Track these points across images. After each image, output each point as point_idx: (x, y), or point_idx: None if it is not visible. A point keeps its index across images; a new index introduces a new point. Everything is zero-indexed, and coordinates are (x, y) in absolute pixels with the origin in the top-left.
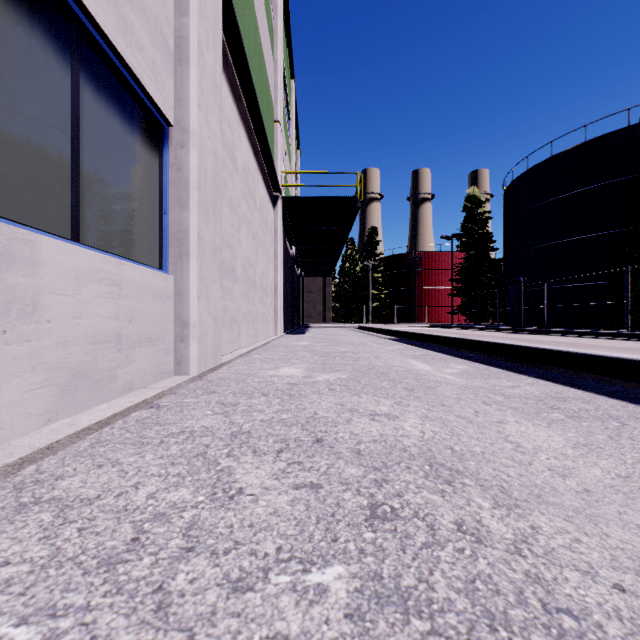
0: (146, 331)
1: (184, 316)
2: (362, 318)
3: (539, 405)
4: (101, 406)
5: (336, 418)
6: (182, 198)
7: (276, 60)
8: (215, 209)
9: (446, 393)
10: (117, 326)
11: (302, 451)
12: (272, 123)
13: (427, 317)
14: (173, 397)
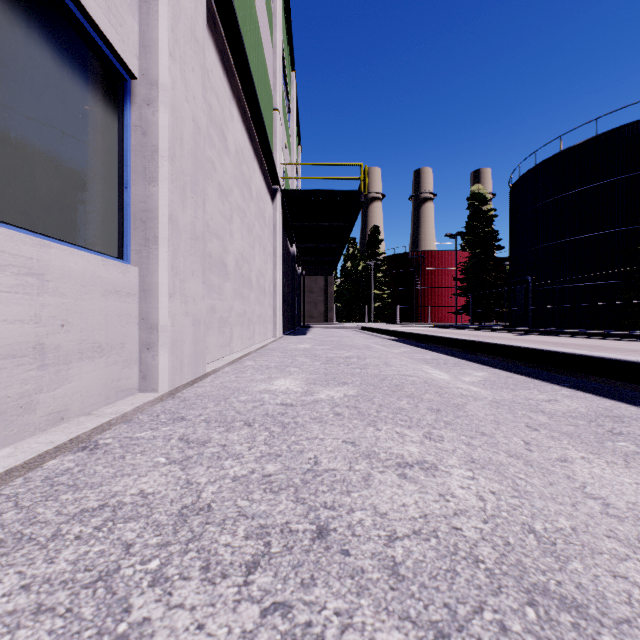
0: (91, 338)
1: (151, 318)
2: (364, 318)
3: (594, 428)
4: (0, 452)
5: (347, 473)
6: (148, 169)
7: (275, 44)
8: (195, 188)
9: (479, 413)
10: (37, 333)
11: (292, 566)
12: (270, 111)
13: (430, 317)
14: (124, 428)
